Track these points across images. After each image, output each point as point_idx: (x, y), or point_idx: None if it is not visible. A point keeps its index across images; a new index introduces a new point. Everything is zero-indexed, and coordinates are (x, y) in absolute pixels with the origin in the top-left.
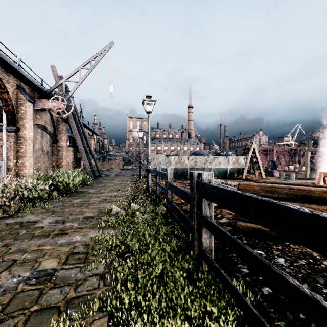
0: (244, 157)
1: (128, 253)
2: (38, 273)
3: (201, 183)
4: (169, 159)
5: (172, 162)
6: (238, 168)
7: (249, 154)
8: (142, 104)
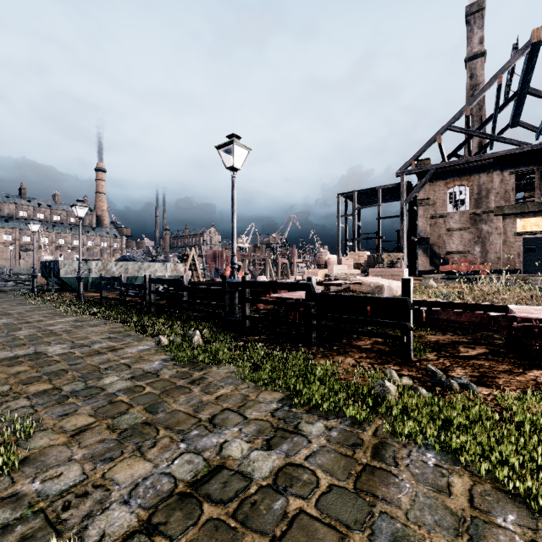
0: (184, 264)
1: (108, 318)
2: (65, 325)
3: (151, 278)
4: (90, 265)
5: (94, 269)
6: (177, 276)
7: (189, 261)
8: (71, 207)
